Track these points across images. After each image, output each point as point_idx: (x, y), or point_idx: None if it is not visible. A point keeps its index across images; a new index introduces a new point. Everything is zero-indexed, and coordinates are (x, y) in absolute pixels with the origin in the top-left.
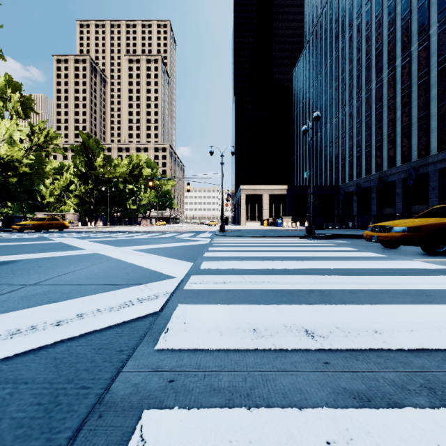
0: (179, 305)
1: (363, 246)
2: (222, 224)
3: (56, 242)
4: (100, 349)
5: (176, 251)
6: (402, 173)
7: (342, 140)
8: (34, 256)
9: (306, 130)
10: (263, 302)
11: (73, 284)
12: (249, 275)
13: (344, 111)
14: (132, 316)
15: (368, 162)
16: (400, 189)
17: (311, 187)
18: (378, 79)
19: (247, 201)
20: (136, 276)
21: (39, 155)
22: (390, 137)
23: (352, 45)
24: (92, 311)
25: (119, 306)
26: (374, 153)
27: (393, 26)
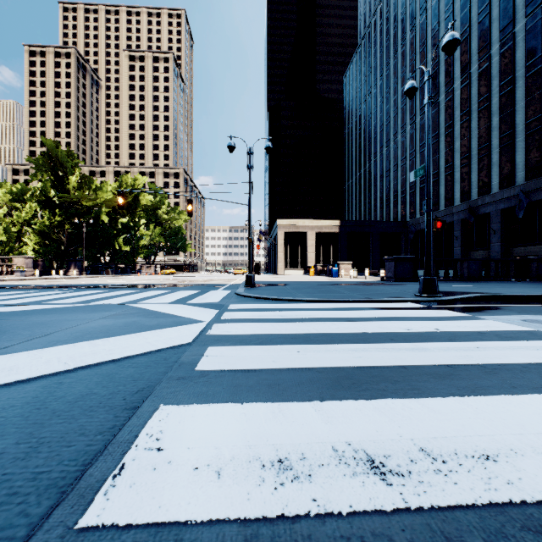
0: None
1: None
2: (250, 272)
3: None
4: None
5: None
6: (501, 203)
7: (411, 161)
8: None
9: (415, 89)
10: None
11: None
12: None
13: (414, 123)
14: None
15: (449, 188)
16: (497, 224)
17: (430, 197)
18: (463, 75)
19: (285, 242)
20: None
21: None
22: (482, 153)
23: (425, 34)
24: None
25: None
26: (458, 177)
27: (487, 0)
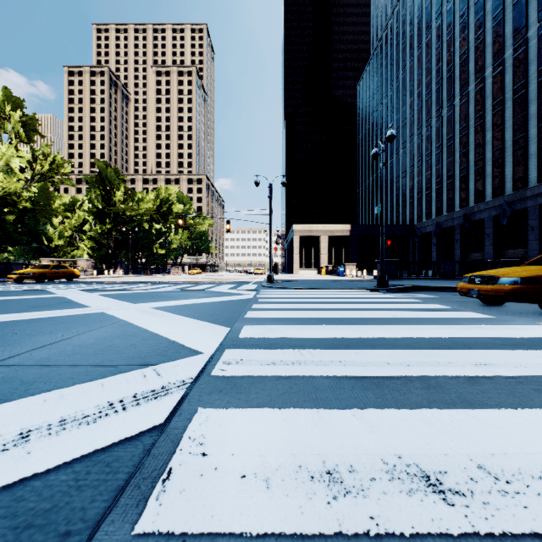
0: (199, 410)
1: (455, 302)
2: (270, 272)
3: (56, 296)
4: (27, 529)
5: (209, 310)
6: (493, 210)
7: (418, 169)
8: (14, 318)
9: (377, 154)
10: (336, 403)
11: (46, 365)
12: (310, 349)
13: (420, 134)
14: (113, 435)
15: (450, 195)
16: (490, 229)
17: (383, 225)
18: (462, 93)
19: (300, 244)
20: (145, 350)
21: (45, 187)
22: (478, 165)
23: (430, 52)
24: (50, 423)
25: (99, 413)
26: (458, 185)
27: (482, 27)
